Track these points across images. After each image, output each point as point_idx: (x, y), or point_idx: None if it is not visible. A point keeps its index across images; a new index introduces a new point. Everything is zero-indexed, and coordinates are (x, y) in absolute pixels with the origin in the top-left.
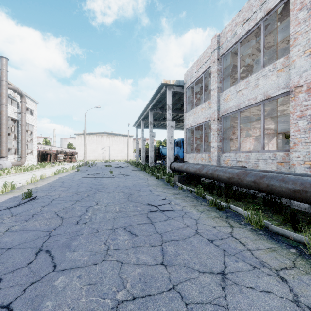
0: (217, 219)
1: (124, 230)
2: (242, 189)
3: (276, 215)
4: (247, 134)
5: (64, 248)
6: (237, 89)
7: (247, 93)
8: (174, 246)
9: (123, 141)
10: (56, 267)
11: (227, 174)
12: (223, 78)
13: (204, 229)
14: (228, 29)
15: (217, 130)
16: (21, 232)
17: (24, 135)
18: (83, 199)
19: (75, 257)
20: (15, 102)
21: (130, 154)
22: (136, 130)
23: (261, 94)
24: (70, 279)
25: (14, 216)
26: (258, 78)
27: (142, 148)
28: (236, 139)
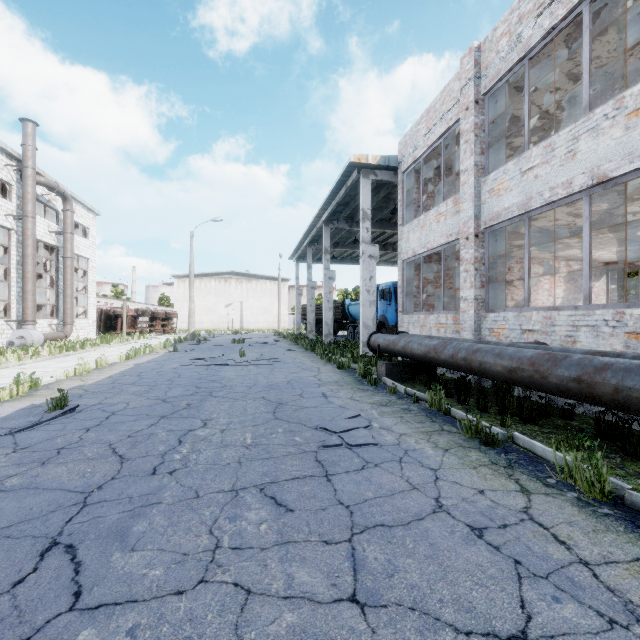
0: (486, 471)
1: (259, 494)
2: (539, 396)
3: (633, 464)
4: (538, 273)
5: (112, 539)
6: (523, 165)
7: (548, 172)
8: (384, 543)
9: (269, 291)
10: (80, 598)
11: (506, 361)
12: (488, 145)
13: (457, 496)
14: (500, 33)
15: (475, 262)
16: (22, 493)
17: (69, 279)
18: (176, 415)
19: (131, 569)
20: (52, 212)
21: (285, 318)
22: (297, 268)
23: (583, 173)
24: (106, 639)
25: (20, 452)
26: (577, 138)
27: (309, 304)
28: (514, 282)
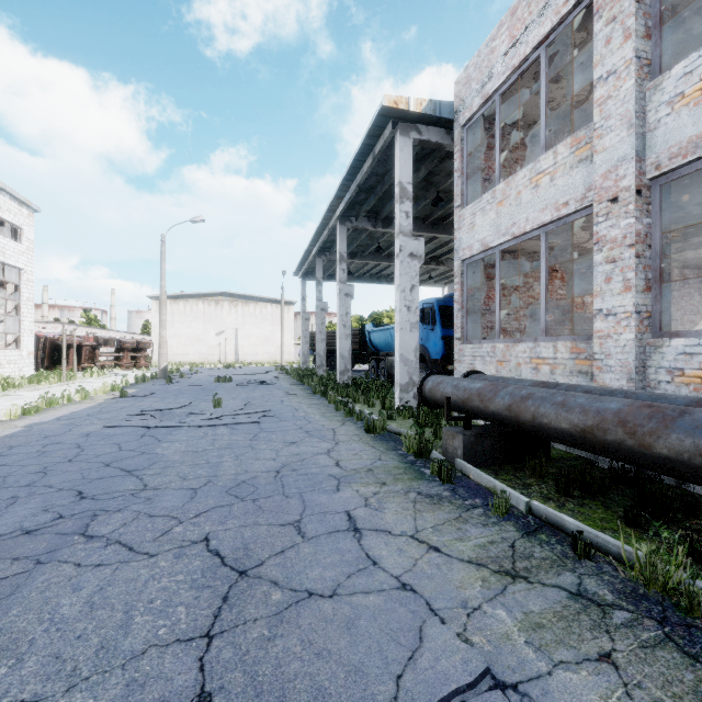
0: None
1: None
2: None
3: None
4: None
5: None
6: None
7: None
8: None
9: (270, 316)
10: None
11: None
12: (661, 19)
13: None
14: None
15: (635, 242)
16: None
17: None
18: None
19: None
20: None
21: (289, 348)
22: (303, 286)
23: None
24: None
25: None
26: None
27: (318, 331)
28: None
